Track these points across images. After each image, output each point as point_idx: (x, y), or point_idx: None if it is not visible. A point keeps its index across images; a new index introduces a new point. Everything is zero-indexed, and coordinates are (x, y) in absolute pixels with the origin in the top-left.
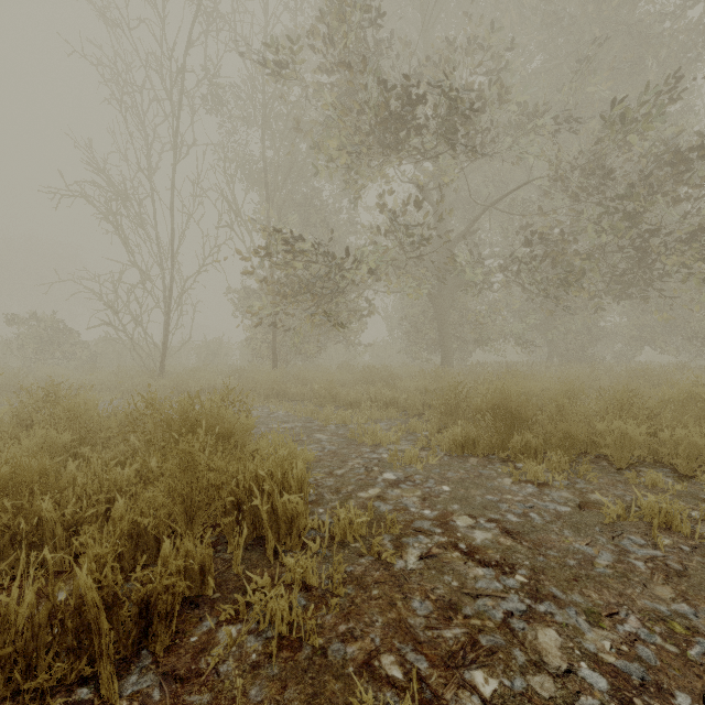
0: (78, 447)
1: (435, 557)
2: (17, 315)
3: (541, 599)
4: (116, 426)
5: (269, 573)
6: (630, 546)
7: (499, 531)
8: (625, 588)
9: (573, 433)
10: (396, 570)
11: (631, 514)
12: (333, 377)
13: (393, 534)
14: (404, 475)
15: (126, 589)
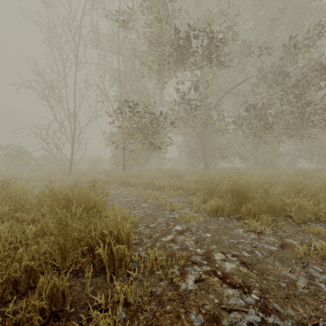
0: (15, 213)
1: (204, 281)
2: (1, 145)
3: (269, 313)
4: (32, 202)
5: (106, 293)
6: (314, 273)
7: (239, 263)
8: (318, 304)
9: (274, 205)
10: (181, 290)
11: (311, 252)
12: (152, 174)
13: (180, 265)
14: (186, 227)
15: (1, 320)
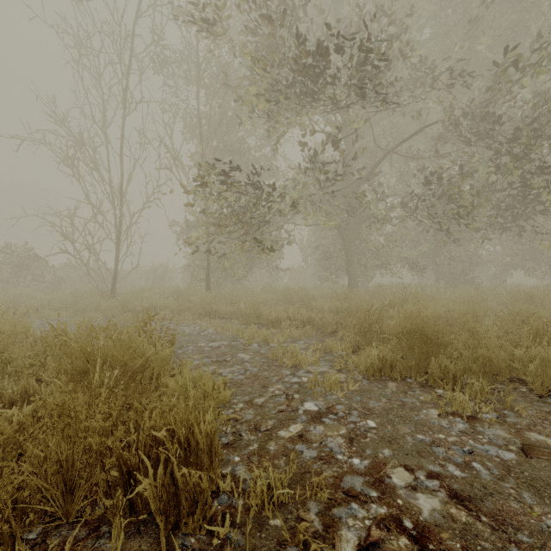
0: None
1: (378, 549)
2: None
3: None
4: (19, 359)
5: None
6: None
7: (446, 495)
8: None
9: (493, 360)
10: None
11: None
12: (257, 297)
13: (321, 501)
14: (326, 405)
15: None
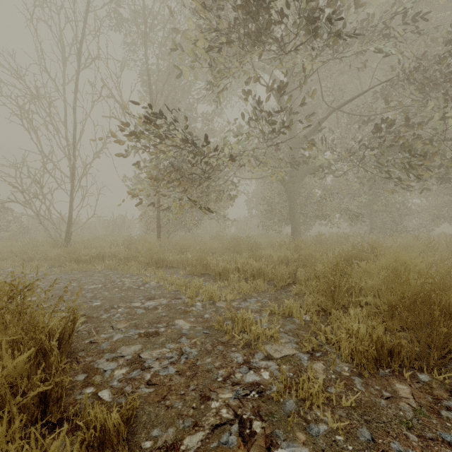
0: None
1: None
2: None
3: None
4: None
5: None
6: None
7: None
8: None
9: None
10: None
11: None
12: (205, 246)
13: None
14: None
15: None
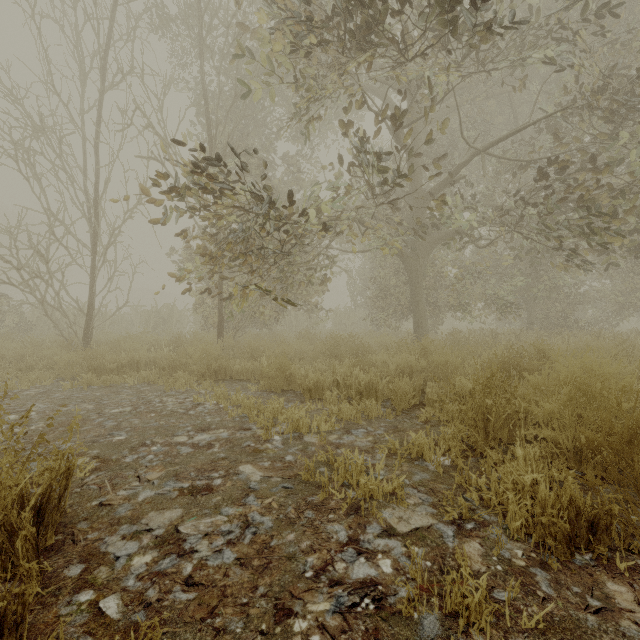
0: None
1: None
2: None
3: None
4: None
5: None
6: None
7: None
8: None
9: None
10: None
11: None
12: (288, 349)
13: None
14: None
15: None
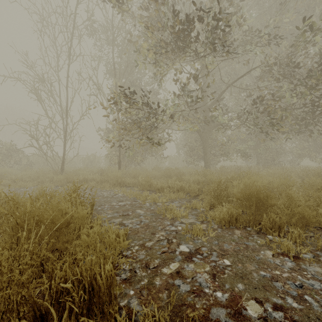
0: None
1: None
2: None
3: None
4: None
5: None
6: None
7: None
8: None
9: (306, 216)
10: None
11: None
12: (149, 174)
13: None
14: (194, 247)
15: None
